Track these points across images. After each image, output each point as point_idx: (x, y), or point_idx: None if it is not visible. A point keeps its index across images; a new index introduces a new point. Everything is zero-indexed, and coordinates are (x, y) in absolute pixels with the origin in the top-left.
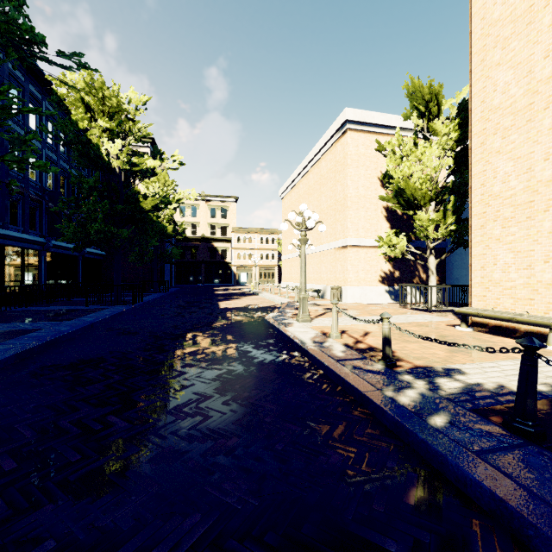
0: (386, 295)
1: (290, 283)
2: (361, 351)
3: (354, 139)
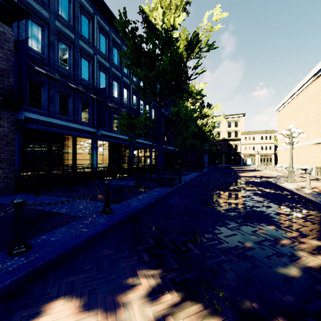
0: None
1: (283, 164)
2: None
3: None
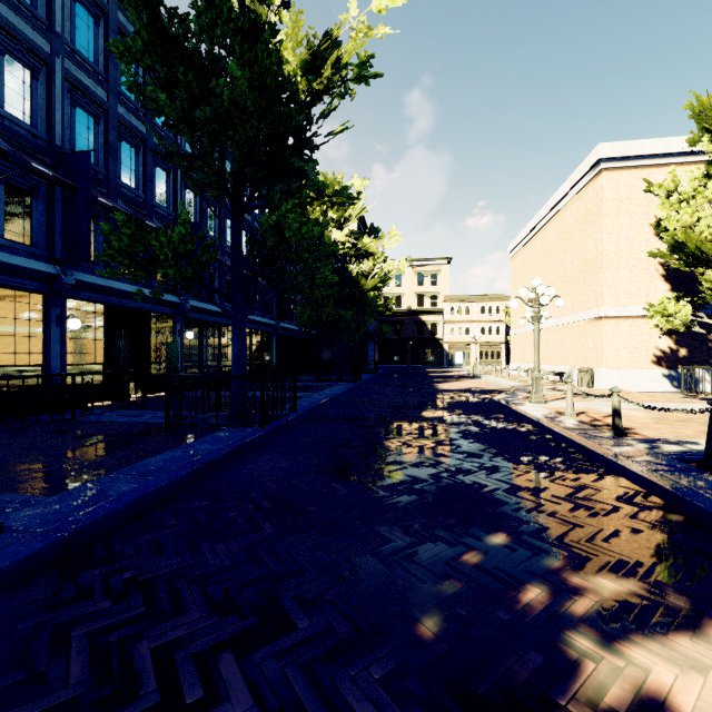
0: (664, 381)
1: (522, 364)
2: (595, 426)
3: (611, 180)
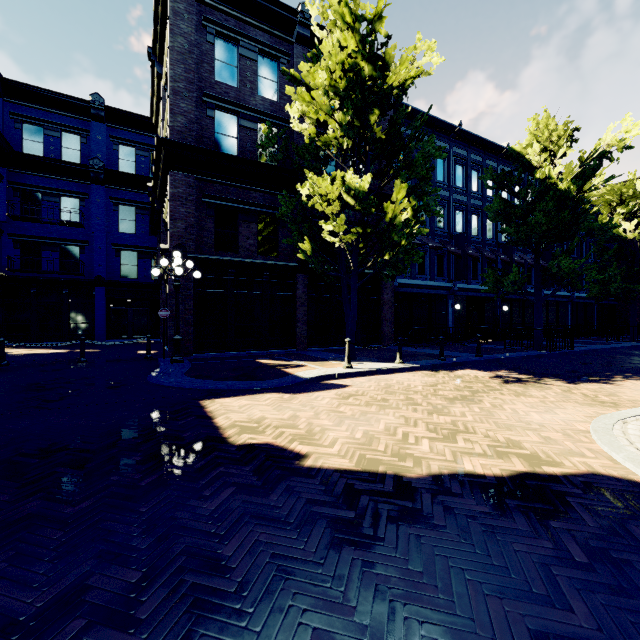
0: None
1: None
2: None
3: None
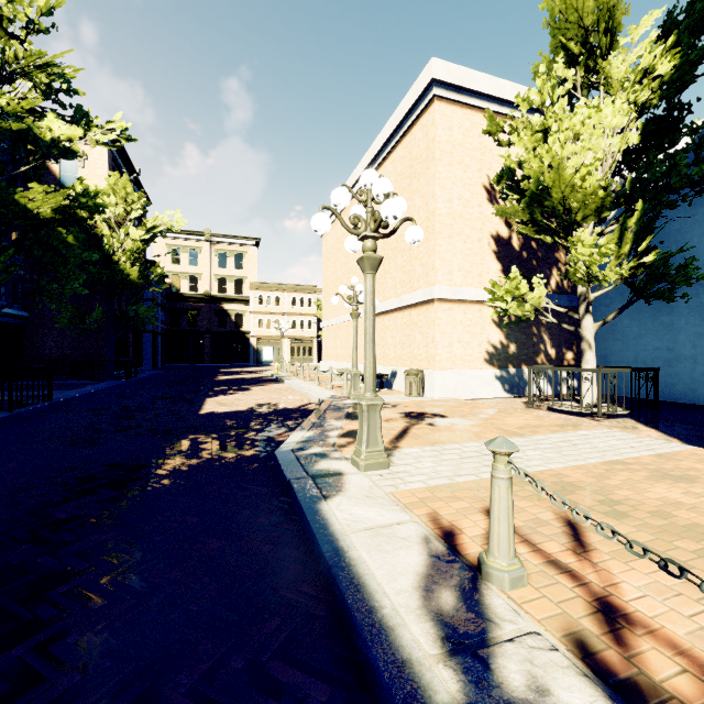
0: (497, 384)
1: (334, 362)
2: None
3: (444, 115)
